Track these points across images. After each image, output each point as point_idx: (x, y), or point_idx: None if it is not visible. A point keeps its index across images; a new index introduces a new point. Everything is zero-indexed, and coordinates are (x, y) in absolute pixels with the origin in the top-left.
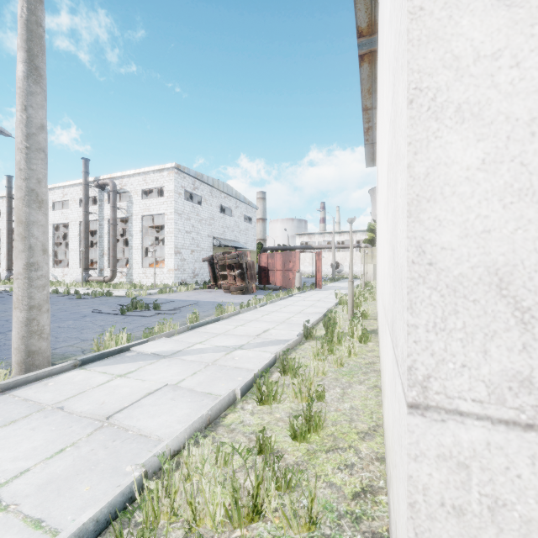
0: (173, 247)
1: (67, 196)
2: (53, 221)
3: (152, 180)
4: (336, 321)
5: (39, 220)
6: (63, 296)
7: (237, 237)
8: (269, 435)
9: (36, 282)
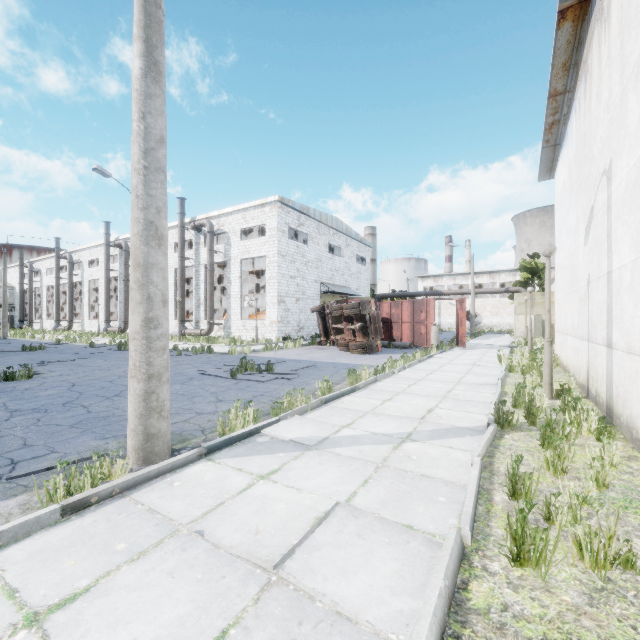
0: (276, 295)
1: None
2: None
3: (252, 217)
4: (535, 401)
5: (158, 262)
6: None
7: (347, 282)
8: None
9: (155, 343)
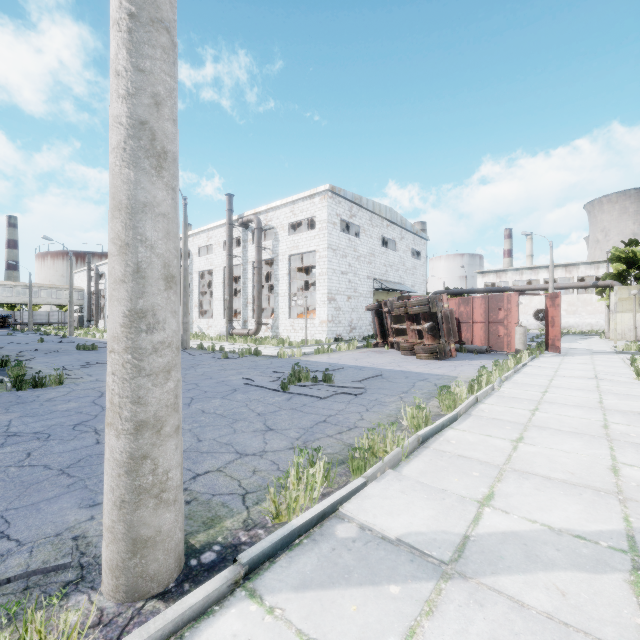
0: (326, 293)
1: (212, 239)
2: (198, 268)
3: (301, 210)
4: None
5: (156, 201)
6: (208, 353)
7: (402, 278)
8: None
9: (150, 359)
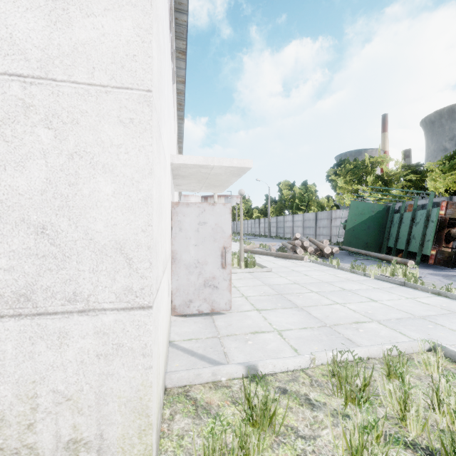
0: None
1: None
2: None
3: None
4: None
5: None
6: None
7: None
8: None
9: None
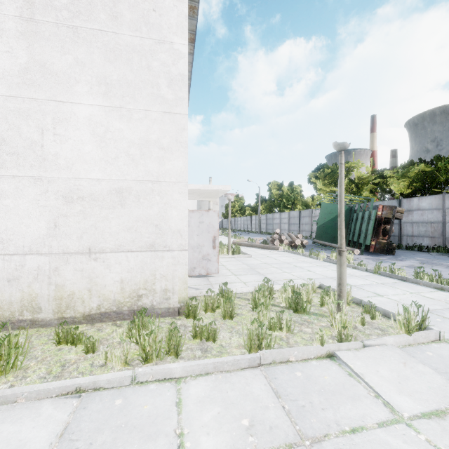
0: None
1: None
2: None
3: None
4: None
5: None
6: None
7: None
8: (67, 358)
9: None
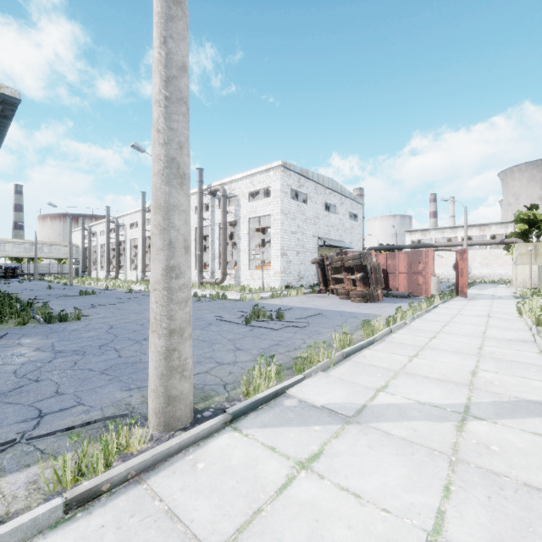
0: (279, 249)
1: None
2: None
3: (258, 181)
4: None
5: (180, 203)
6: None
7: (342, 236)
8: None
9: (177, 294)
